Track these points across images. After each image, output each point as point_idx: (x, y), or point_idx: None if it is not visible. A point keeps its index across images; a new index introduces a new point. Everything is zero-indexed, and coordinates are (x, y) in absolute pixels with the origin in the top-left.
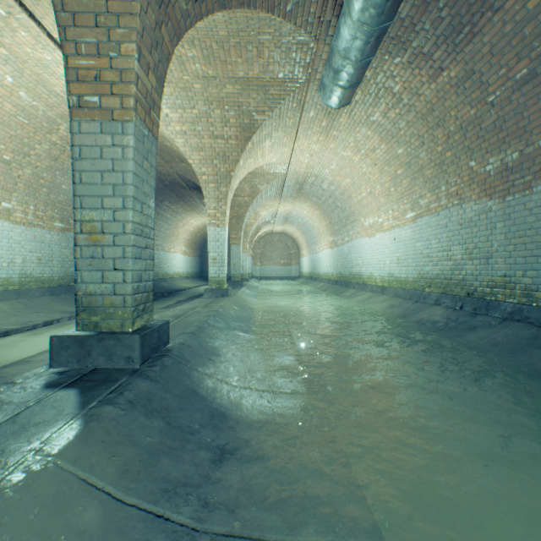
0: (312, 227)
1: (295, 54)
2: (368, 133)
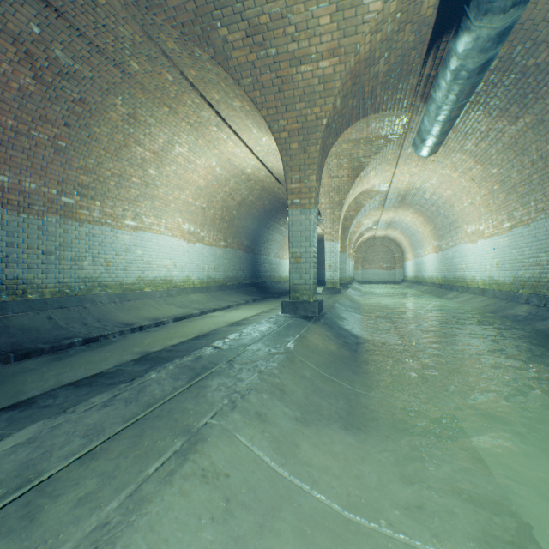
0: (416, 232)
1: (394, 122)
2: (463, 157)
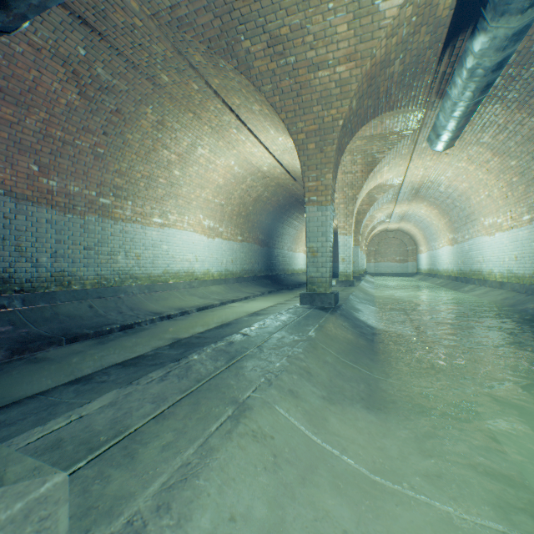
0: (430, 225)
1: (408, 118)
2: (480, 150)
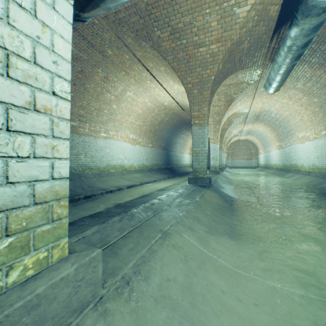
0: (265, 137)
1: (252, 73)
2: (295, 92)
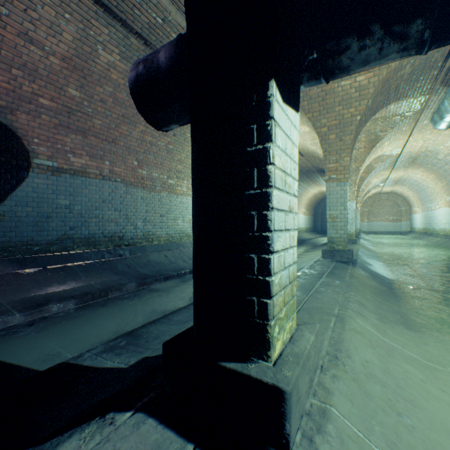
0: (425, 188)
1: (411, 102)
2: None
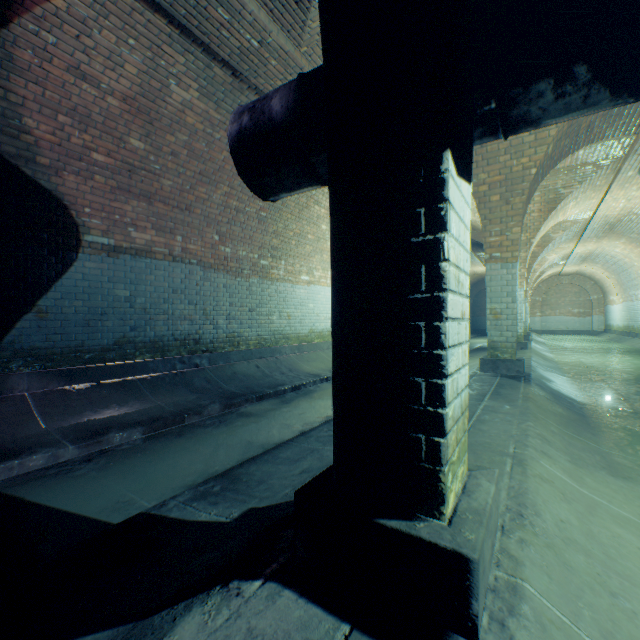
0: (628, 267)
1: (610, 146)
2: None
